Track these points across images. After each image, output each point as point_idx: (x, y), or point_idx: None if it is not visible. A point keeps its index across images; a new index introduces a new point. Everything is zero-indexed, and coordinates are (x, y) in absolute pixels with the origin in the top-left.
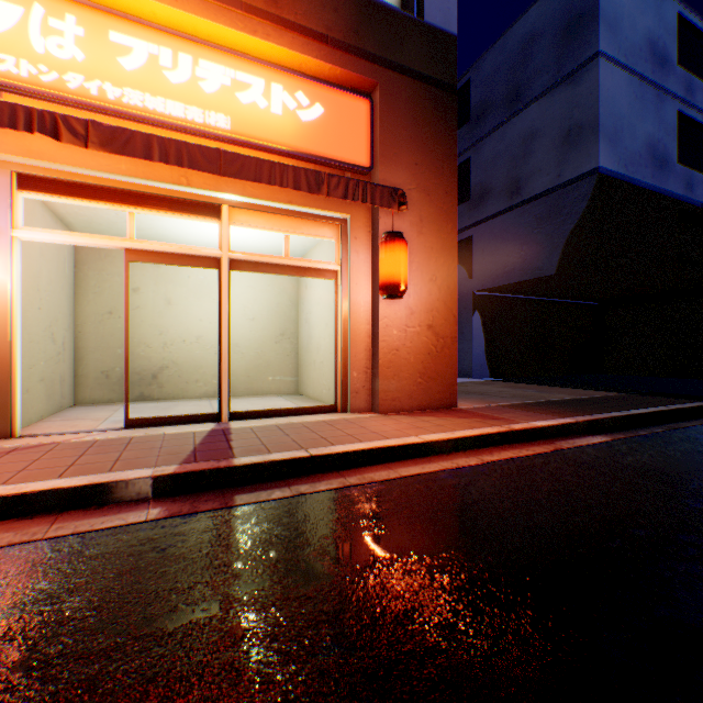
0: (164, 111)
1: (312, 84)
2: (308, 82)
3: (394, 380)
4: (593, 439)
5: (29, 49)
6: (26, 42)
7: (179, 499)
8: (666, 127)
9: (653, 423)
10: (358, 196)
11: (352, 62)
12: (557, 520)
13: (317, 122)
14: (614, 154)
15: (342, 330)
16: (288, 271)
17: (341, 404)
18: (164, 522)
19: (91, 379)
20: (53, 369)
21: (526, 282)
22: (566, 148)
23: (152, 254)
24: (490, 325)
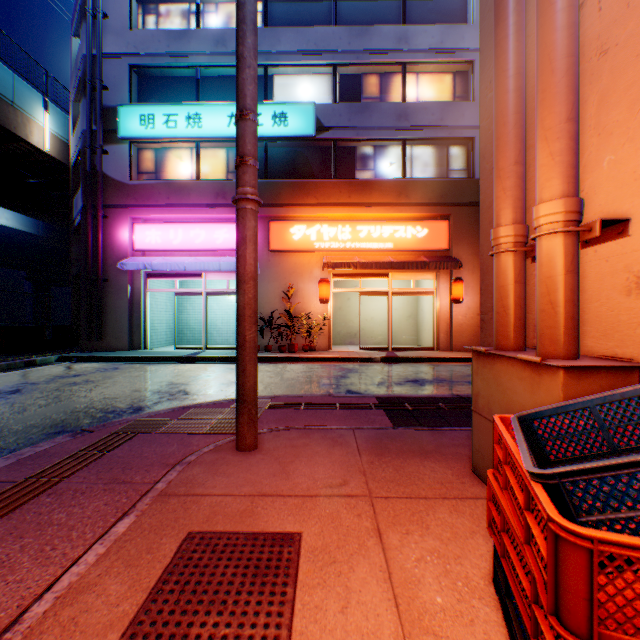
0: (372, 247)
1: (422, 222)
2: (421, 222)
3: (459, 338)
4: None
5: (337, 239)
6: (337, 237)
7: (386, 362)
8: None
9: None
10: (440, 267)
11: (439, 209)
12: None
13: (425, 236)
14: None
15: (435, 316)
16: (413, 294)
17: (435, 347)
18: (386, 364)
19: (333, 335)
20: None
21: None
22: None
23: (366, 293)
24: None
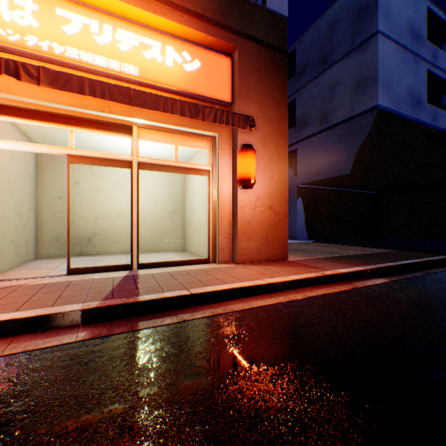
0: (93, 62)
1: (193, 46)
2: (190, 46)
3: (247, 242)
4: (377, 281)
5: None
6: None
7: (100, 325)
8: (420, 80)
9: (414, 269)
10: (223, 120)
11: (219, 32)
12: (358, 338)
13: (196, 72)
14: (387, 96)
15: (212, 209)
16: (177, 170)
17: (212, 258)
18: (88, 342)
19: (47, 241)
20: (20, 235)
21: (331, 179)
22: (357, 93)
23: (85, 158)
24: (308, 206)
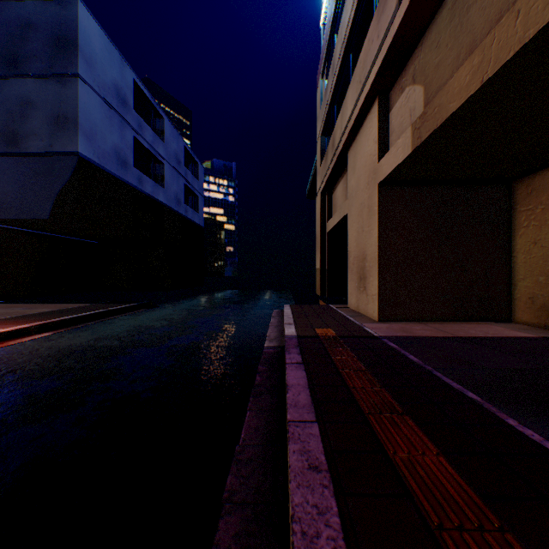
0: None
1: None
2: None
3: None
4: (41, 335)
5: None
6: None
7: None
8: (128, 143)
9: (94, 319)
10: None
11: None
12: None
13: None
14: (92, 147)
15: None
16: None
17: None
18: None
19: None
20: None
21: (27, 220)
22: (57, 128)
23: None
24: None
